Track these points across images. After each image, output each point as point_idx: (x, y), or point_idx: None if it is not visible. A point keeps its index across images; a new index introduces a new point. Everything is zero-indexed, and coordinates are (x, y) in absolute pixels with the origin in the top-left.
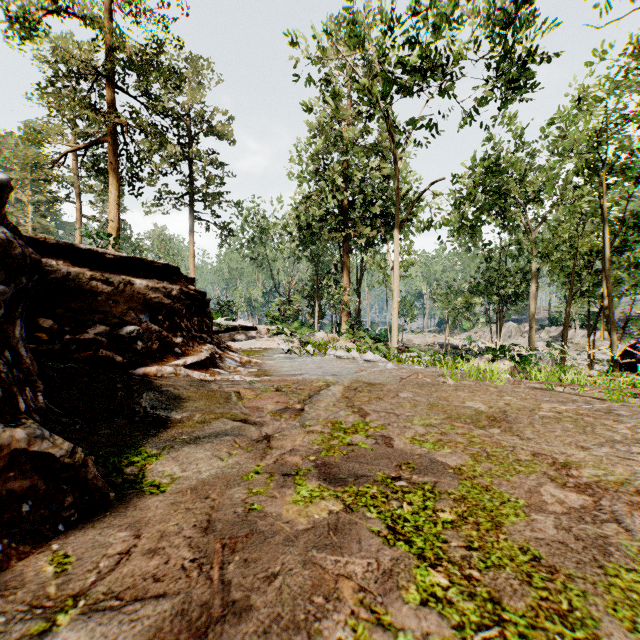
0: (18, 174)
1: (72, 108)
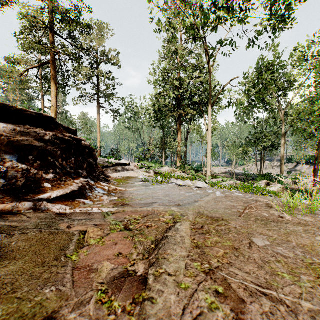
0: (12, 86)
1: (29, 43)
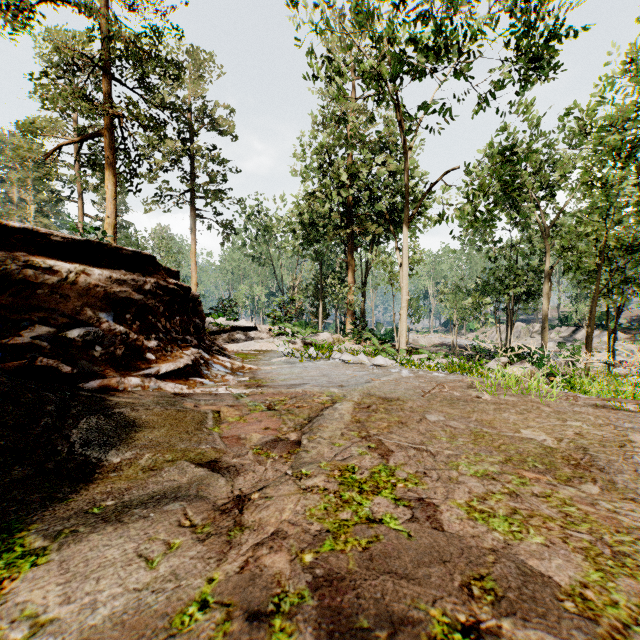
0: (20, 173)
1: (65, 99)
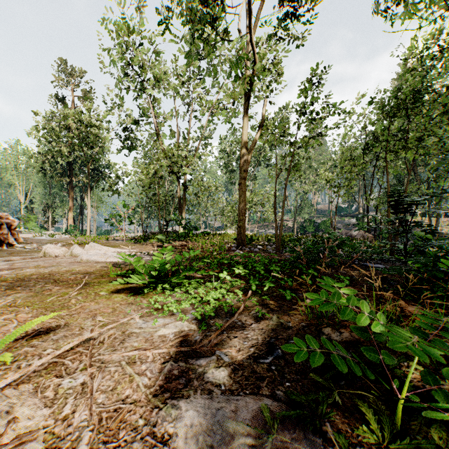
0: None
1: None
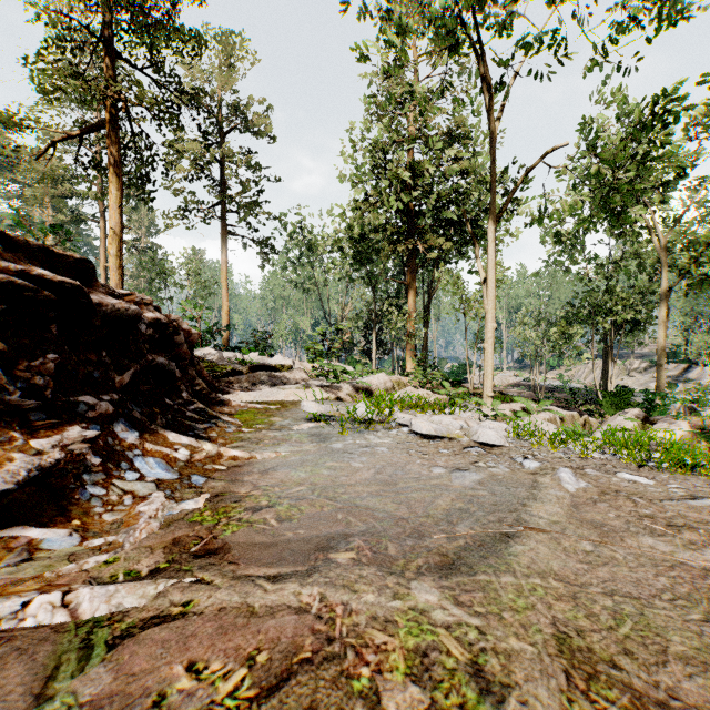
0: (36, 190)
1: (50, 75)
